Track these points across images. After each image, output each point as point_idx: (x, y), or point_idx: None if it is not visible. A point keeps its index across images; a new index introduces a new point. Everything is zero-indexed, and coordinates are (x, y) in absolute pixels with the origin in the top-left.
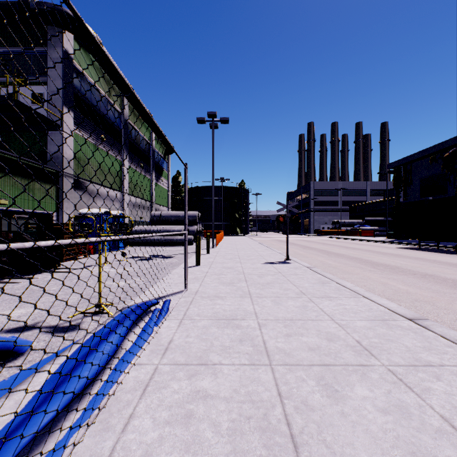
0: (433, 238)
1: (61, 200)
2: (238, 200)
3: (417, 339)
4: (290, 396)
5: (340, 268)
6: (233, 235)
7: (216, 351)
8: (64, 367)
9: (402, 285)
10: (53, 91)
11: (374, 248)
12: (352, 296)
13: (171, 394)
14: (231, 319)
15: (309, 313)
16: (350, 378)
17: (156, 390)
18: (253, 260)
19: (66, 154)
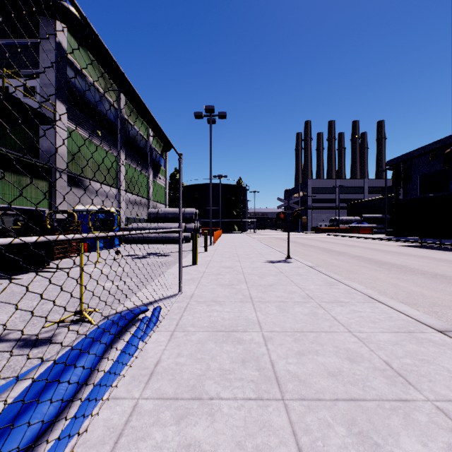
0: (435, 236)
1: (54, 196)
2: (235, 197)
3: None
4: None
5: (344, 267)
6: (231, 233)
7: (213, 378)
8: (13, 406)
9: (414, 287)
10: (46, 84)
11: (375, 246)
12: (365, 301)
13: (150, 451)
14: (231, 331)
15: (321, 322)
16: (390, 421)
17: (132, 443)
18: (252, 258)
19: (59, 149)
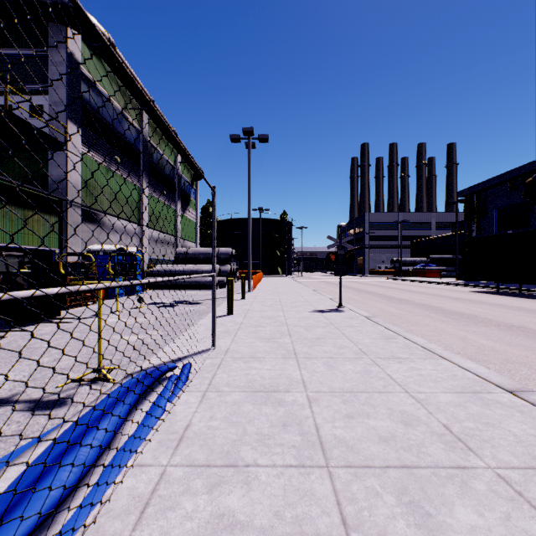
0: (514, 280)
1: (65, 234)
2: (279, 234)
3: (527, 423)
4: (360, 525)
5: (406, 317)
6: (274, 277)
7: (249, 443)
8: (28, 473)
9: (486, 341)
10: (56, 102)
11: (443, 292)
12: (427, 357)
13: (180, 521)
14: (271, 391)
15: (374, 381)
16: (445, 490)
17: (160, 513)
18: (298, 307)
19: (72, 178)
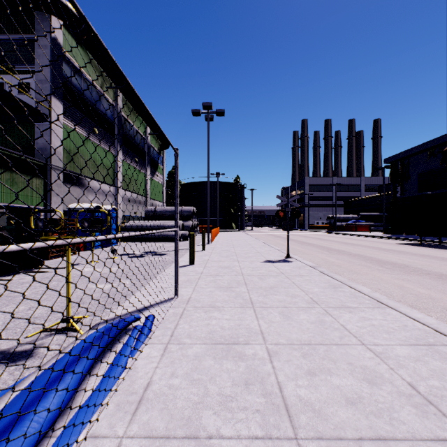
0: (435, 234)
1: (49, 194)
2: (233, 195)
3: None
4: None
5: (345, 266)
6: (229, 231)
7: (211, 406)
8: None
9: (421, 289)
10: (41, 80)
11: (374, 244)
12: (375, 306)
13: None
14: (232, 343)
15: (330, 332)
16: None
17: None
18: (251, 258)
19: (55, 146)
